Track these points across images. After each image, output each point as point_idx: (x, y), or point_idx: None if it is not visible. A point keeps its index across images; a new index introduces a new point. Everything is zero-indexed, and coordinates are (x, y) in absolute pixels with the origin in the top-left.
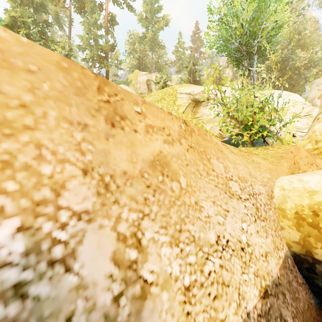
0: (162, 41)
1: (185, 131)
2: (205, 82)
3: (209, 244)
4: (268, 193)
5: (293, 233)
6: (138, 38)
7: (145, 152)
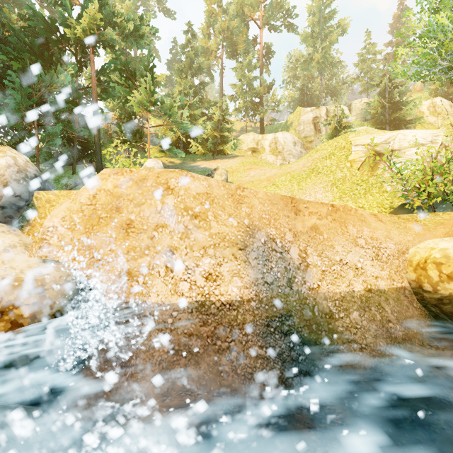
0: (337, 52)
1: (331, 211)
2: (411, 103)
3: (335, 260)
4: (400, 250)
5: (411, 275)
6: (300, 65)
7: (308, 224)
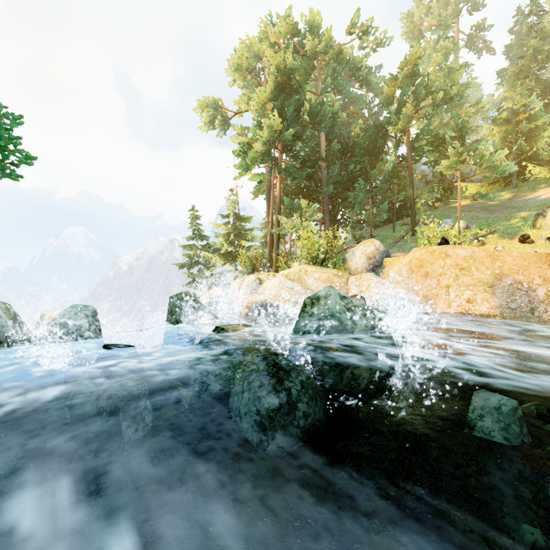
0: None
1: None
2: None
3: None
4: None
5: None
6: None
7: None
